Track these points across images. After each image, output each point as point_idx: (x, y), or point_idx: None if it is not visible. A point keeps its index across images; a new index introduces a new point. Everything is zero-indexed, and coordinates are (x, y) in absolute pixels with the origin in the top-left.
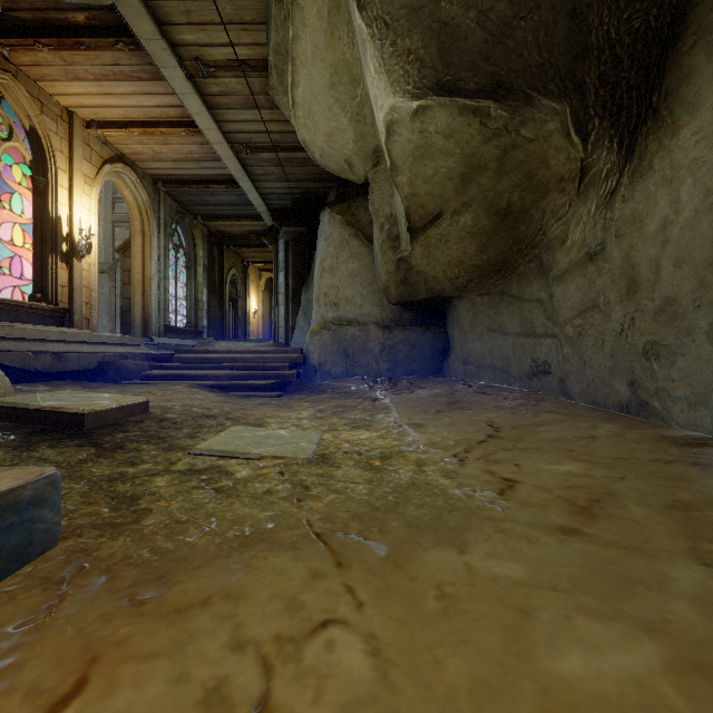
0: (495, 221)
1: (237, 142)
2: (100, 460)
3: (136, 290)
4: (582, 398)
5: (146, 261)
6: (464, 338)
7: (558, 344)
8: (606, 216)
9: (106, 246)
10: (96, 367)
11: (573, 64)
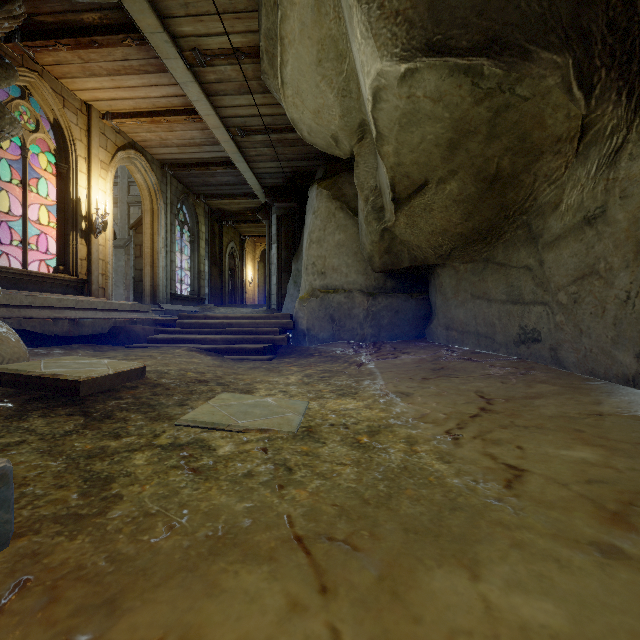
0: (482, 187)
1: (233, 126)
2: (86, 432)
3: (146, 262)
4: (577, 368)
5: (155, 236)
6: (446, 304)
7: (549, 312)
8: (609, 177)
9: (122, 224)
10: (108, 331)
11: (577, 11)
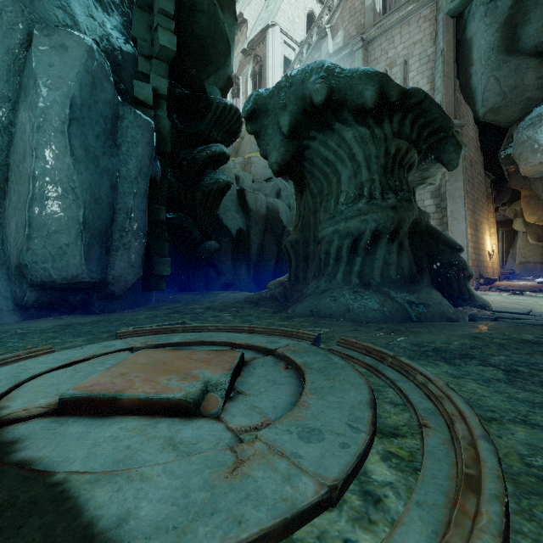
0: None
1: None
2: None
3: None
4: None
5: None
6: None
7: None
8: None
9: None
10: None
11: None
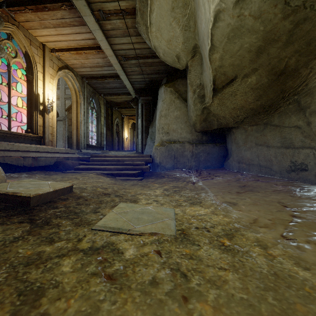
0: (272, 79)
1: (120, 55)
2: (29, 238)
3: (74, 128)
4: None
5: (78, 114)
6: (238, 149)
7: (315, 153)
8: None
9: (62, 109)
10: (53, 164)
11: None
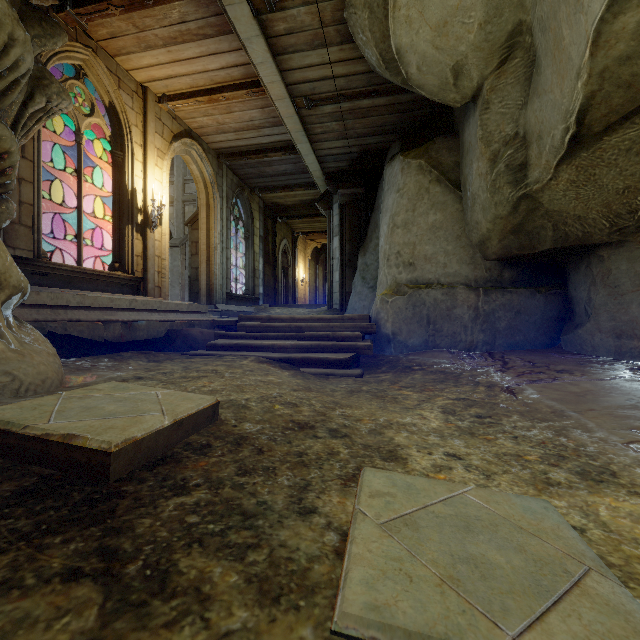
0: None
1: (300, 95)
2: None
3: (202, 259)
4: None
5: (211, 232)
6: (619, 301)
7: None
8: None
9: (178, 224)
10: (164, 335)
11: None
